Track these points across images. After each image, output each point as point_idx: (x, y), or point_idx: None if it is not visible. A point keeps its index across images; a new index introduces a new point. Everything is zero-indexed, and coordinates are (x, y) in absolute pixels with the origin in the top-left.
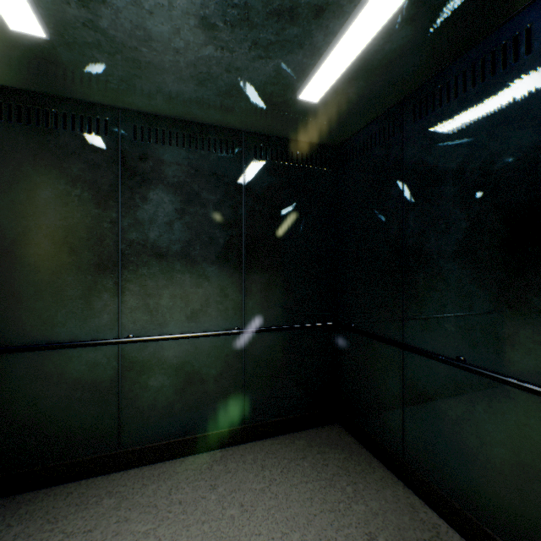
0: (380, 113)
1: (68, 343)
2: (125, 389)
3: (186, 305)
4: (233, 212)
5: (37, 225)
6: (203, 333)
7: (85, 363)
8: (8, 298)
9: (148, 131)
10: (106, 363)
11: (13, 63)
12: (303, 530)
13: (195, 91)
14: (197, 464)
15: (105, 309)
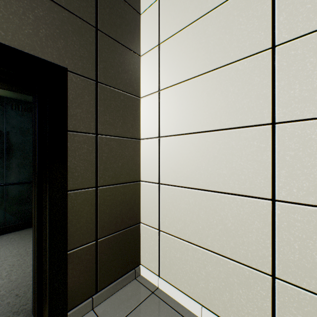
0: None
1: None
2: None
3: None
4: None
5: None
6: None
7: None
8: None
9: None
10: None
11: None
12: (21, 248)
13: None
14: None
15: None
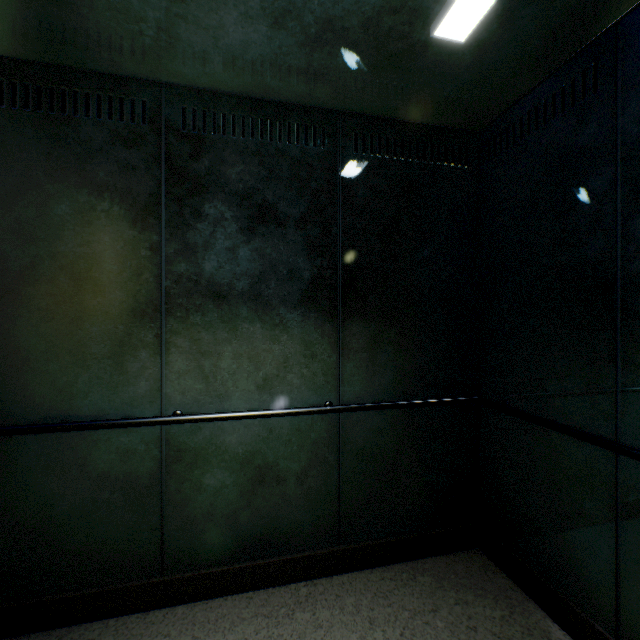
0: (566, 59)
1: (89, 423)
2: (170, 489)
3: (256, 369)
4: (324, 232)
5: (50, 253)
6: (280, 410)
7: (115, 450)
8: (12, 357)
9: (202, 116)
10: (144, 450)
11: (6, 11)
12: None
13: (269, 40)
14: (271, 606)
15: (142, 374)
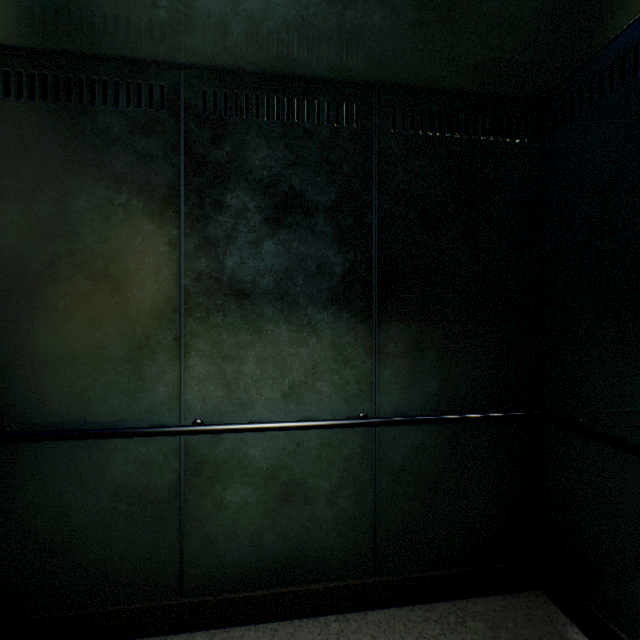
0: None
1: (105, 431)
2: (190, 504)
3: (281, 375)
4: (357, 222)
5: (68, 251)
6: (308, 423)
7: (133, 459)
8: (31, 359)
9: (223, 98)
10: (163, 461)
11: None
12: None
13: None
14: None
15: (161, 379)
